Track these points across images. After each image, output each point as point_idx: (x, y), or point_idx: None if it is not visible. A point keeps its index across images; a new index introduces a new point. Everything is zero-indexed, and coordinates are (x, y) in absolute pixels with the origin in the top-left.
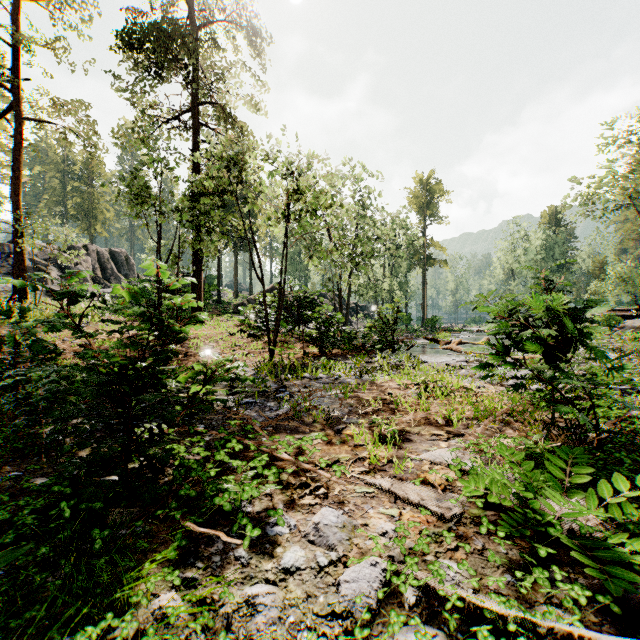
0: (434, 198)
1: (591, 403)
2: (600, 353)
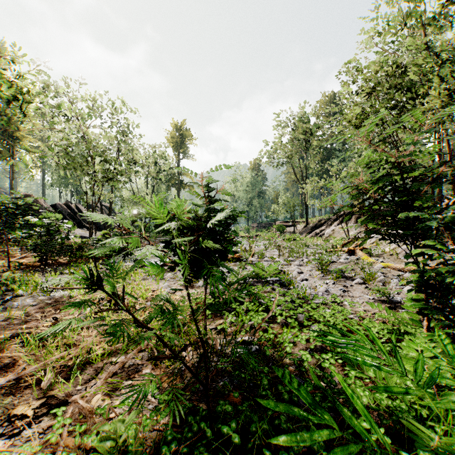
0: (185, 140)
1: (204, 350)
2: (219, 276)
